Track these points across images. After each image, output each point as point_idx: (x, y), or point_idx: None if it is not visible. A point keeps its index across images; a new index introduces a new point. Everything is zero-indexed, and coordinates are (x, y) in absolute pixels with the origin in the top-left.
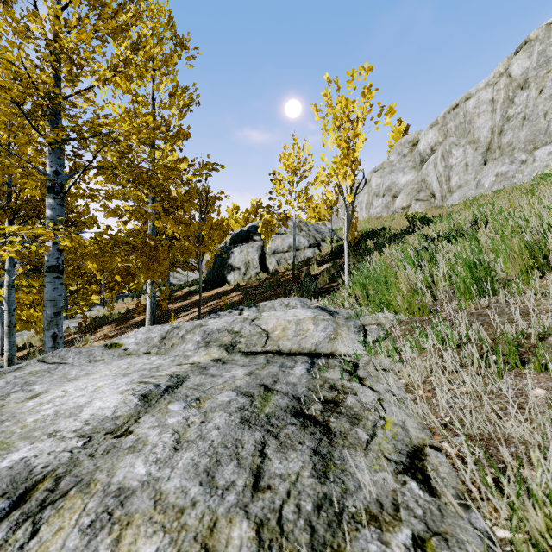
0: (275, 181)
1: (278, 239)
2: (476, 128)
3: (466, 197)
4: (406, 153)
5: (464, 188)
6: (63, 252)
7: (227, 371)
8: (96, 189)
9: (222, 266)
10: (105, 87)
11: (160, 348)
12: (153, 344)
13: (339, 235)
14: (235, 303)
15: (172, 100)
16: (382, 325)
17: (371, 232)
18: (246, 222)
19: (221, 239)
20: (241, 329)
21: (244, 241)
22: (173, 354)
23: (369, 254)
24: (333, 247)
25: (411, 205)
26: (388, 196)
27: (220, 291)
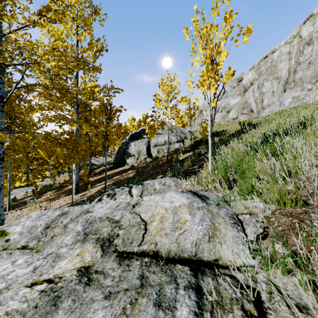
0: (156, 100)
1: (158, 137)
2: (279, 69)
3: (273, 111)
4: (235, 86)
5: (272, 106)
6: (3, 145)
7: (80, 317)
8: (27, 100)
9: (123, 154)
10: (44, 36)
11: (40, 241)
12: (34, 235)
13: (194, 135)
14: (129, 178)
15: (89, 46)
16: (254, 215)
17: (215, 133)
18: (139, 127)
19: (124, 137)
20: (121, 218)
21: (137, 139)
22: (47, 252)
23: (218, 146)
24: (191, 142)
25: (238, 117)
26: (224, 111)
27: (122, 170)
